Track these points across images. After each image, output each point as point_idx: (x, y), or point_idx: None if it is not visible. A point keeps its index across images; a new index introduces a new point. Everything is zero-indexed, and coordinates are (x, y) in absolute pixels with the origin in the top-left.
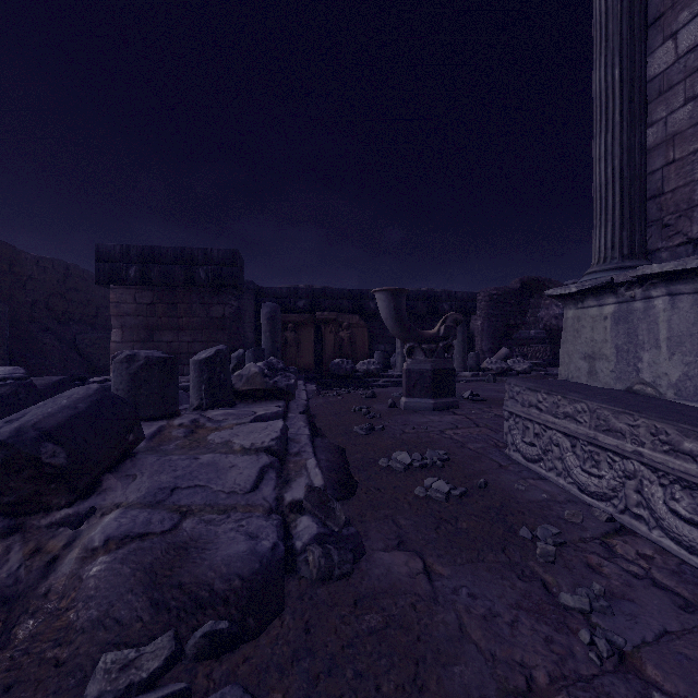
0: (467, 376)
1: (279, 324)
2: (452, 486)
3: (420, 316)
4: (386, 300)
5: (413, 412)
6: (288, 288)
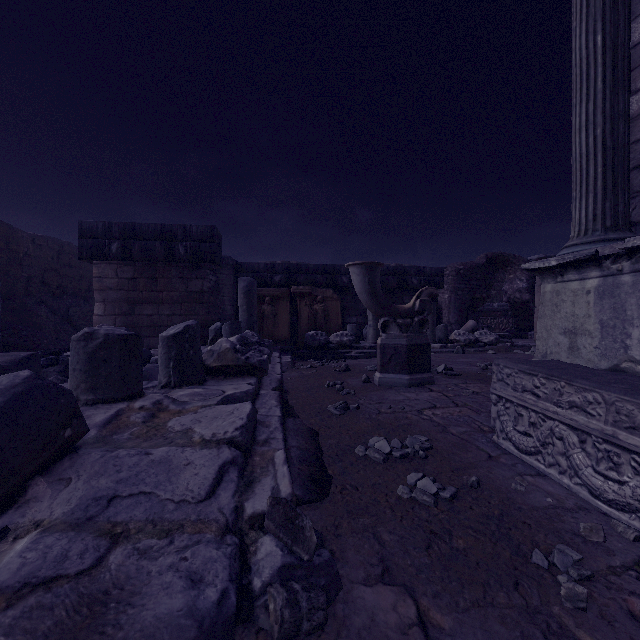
0: (436, 348)
1: (255, 298)
2: (439, 486)
3: (390, 290)
4: (360, 274)
5: (388, 388)
6: (265, 263)
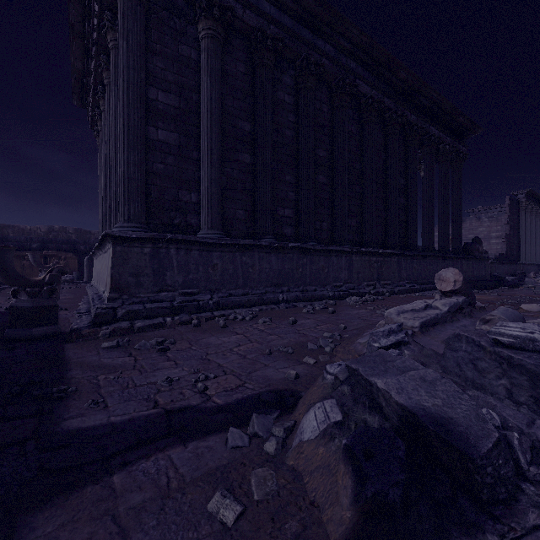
0: None
1: None
2: None
3: None
4: (31, 256)
5: None
6: (26, 237)
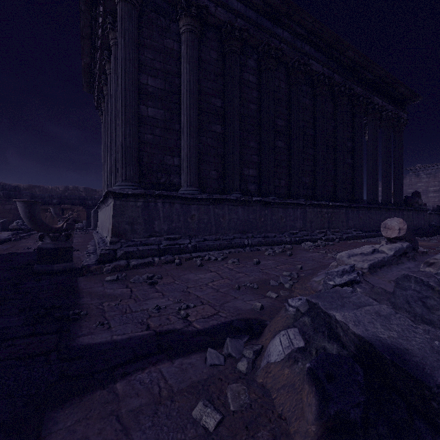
0: None
1: None
2: None
3: None
4: (52, 209)
5: None
6: (48, 194)
